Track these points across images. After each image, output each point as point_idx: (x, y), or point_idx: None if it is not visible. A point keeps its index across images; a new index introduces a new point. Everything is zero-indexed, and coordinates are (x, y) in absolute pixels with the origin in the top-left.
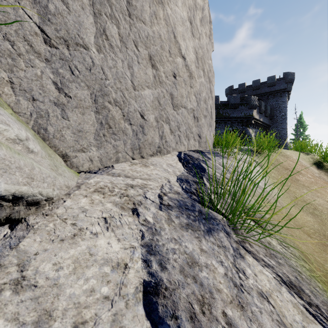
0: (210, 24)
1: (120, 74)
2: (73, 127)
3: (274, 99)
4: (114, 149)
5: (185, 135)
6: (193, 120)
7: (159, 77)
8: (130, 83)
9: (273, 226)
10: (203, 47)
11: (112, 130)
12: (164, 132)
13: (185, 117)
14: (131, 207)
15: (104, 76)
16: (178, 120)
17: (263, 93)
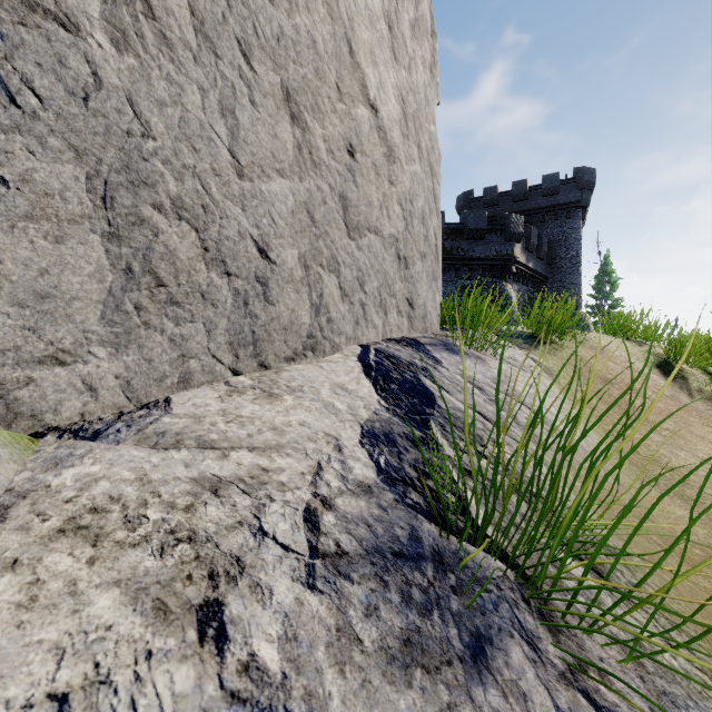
0: (433, 39)
1: (195, 127)
2: (17, 283)
3: (556, 223)
4: (173, 348)
5: (377, 301)
6: (397, 264)
7: (312, 149)
8: (227, 156)
9: (630, 568)
10: (418, 92)
11: (167, 292)
12: (324, 295)
13: (377, 257)
14: (200, 596)
15: (138, 124)
16: (361, 264)
17: (533, 209)
